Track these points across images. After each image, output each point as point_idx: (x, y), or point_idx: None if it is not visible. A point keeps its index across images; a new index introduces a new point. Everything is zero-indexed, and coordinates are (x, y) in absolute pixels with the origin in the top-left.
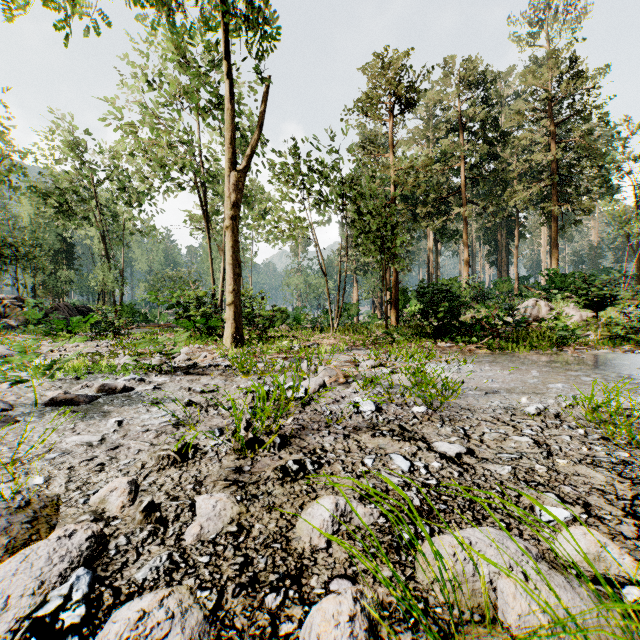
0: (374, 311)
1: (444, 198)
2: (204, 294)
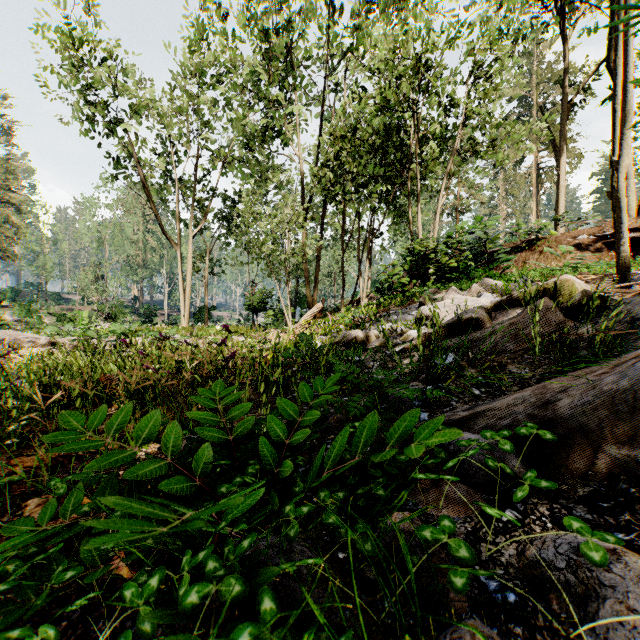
0: None
1: None
2: None
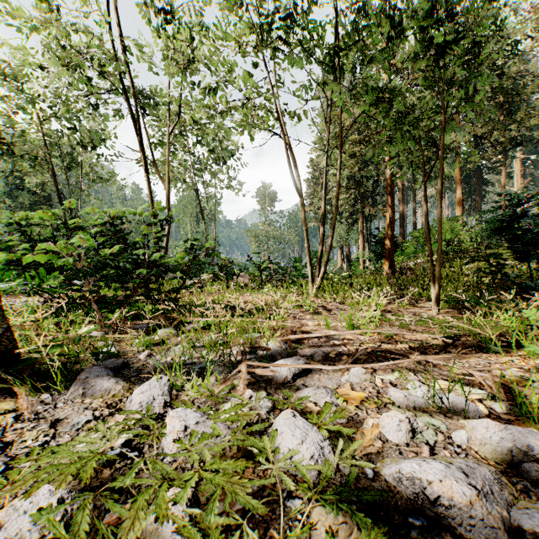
0: (340, 261)
1: (431, 129)
2: (52, 217)
